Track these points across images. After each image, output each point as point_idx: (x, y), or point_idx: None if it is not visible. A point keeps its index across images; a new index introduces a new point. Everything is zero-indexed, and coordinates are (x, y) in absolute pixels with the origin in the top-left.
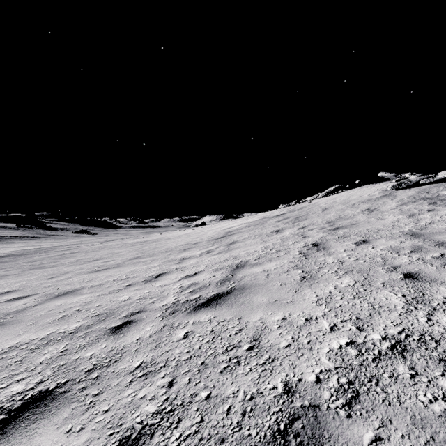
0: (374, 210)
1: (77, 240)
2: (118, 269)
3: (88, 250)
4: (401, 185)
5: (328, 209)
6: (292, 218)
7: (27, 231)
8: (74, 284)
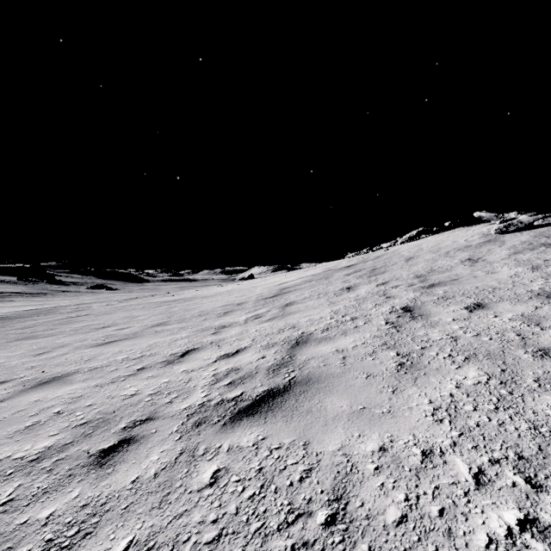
0: (478, 261)
1: (92, 298)
2: (133, 341)
3: (100, 312)
4: (509, 228)
5: (413, 259)
6: (366, 270)
7: (30, 286)
8: (68, 365)
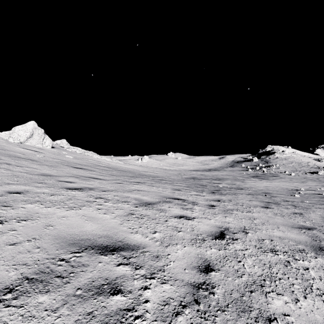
0: None
1: None
2: None
3: None
4: None
5: None
6: None
7: None
8: None
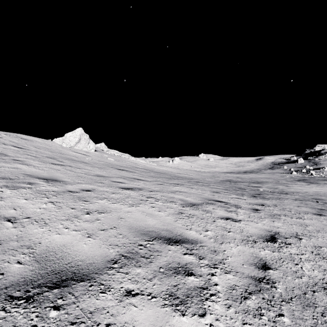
0: None
1: None
2: None
3: None
4: None
5: None
6: None
7: None
8: None
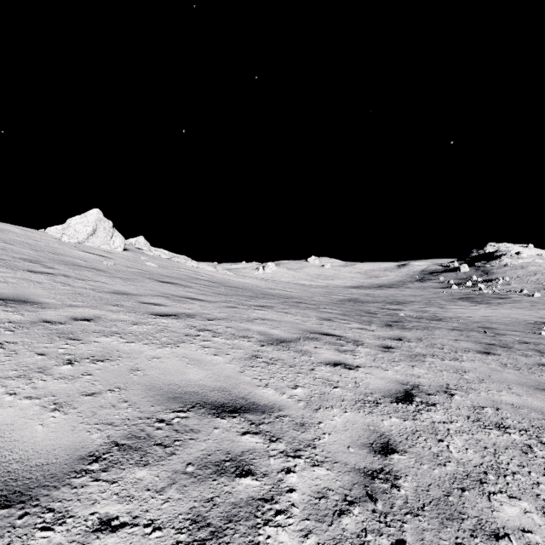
0: None
1: None
2: None
3: None
4: None
5: None
6: None
7: None
8: None
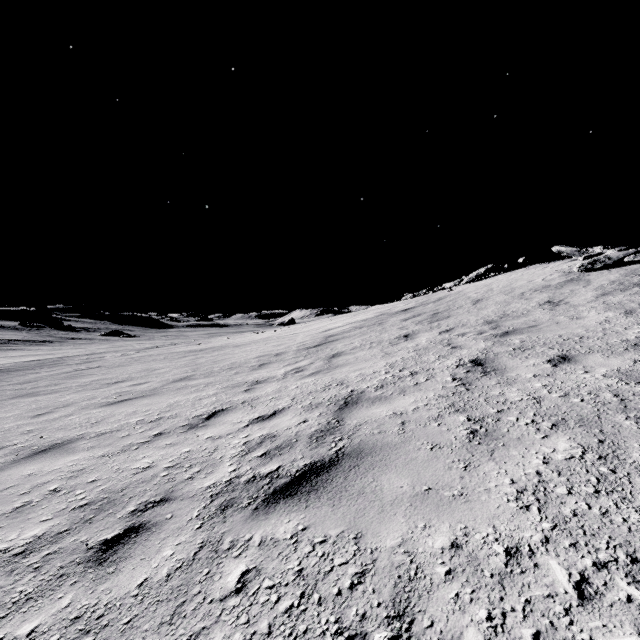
0: (560, 304)
1: (106, 346)
2: (150, 400)
3: (114, 364)
4: (594, 264)
5: (482, 301)
6: (426, 315)
7: (35, 333)
8: (71, 429)
